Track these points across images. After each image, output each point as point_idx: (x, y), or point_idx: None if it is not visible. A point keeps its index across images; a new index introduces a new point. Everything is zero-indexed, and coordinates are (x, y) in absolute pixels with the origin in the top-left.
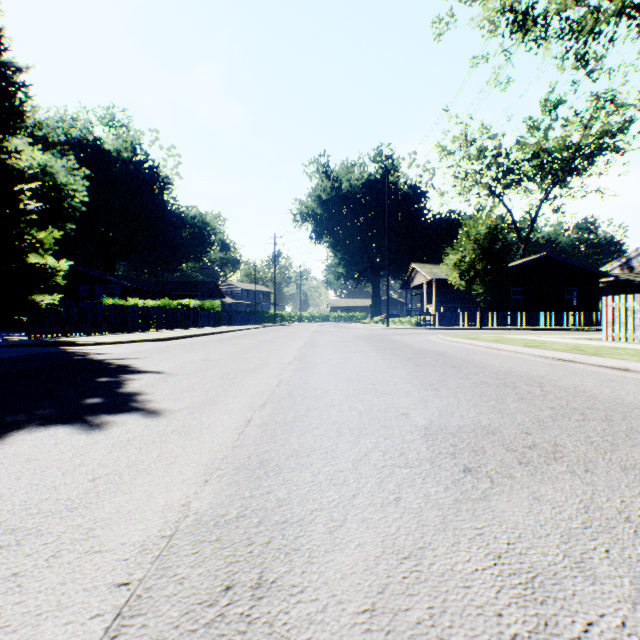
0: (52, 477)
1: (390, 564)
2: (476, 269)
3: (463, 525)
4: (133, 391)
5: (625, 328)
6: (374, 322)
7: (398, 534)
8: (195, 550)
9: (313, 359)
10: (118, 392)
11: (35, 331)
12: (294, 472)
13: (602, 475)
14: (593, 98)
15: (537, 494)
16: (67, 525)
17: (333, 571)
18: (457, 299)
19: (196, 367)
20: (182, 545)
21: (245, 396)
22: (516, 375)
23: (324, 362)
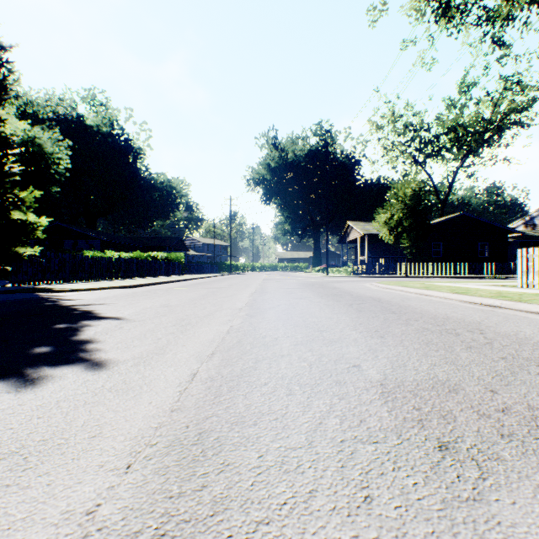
0: None
1: None
2: (403, 226)
3: None
4: (85, 339)
5: (538, 276)
6: (315, 271)
7: None
8: None
9: (263, 305)
10: (70, 340)
11: (19, 279)
12: (237, 451)
13: None
14: (502, 80)
15: None
16: None
17: None
18: (386, 252)
19: (154, 313)
20: None
21: (195, 344)
22: (454, 321)
23: (273, 308)
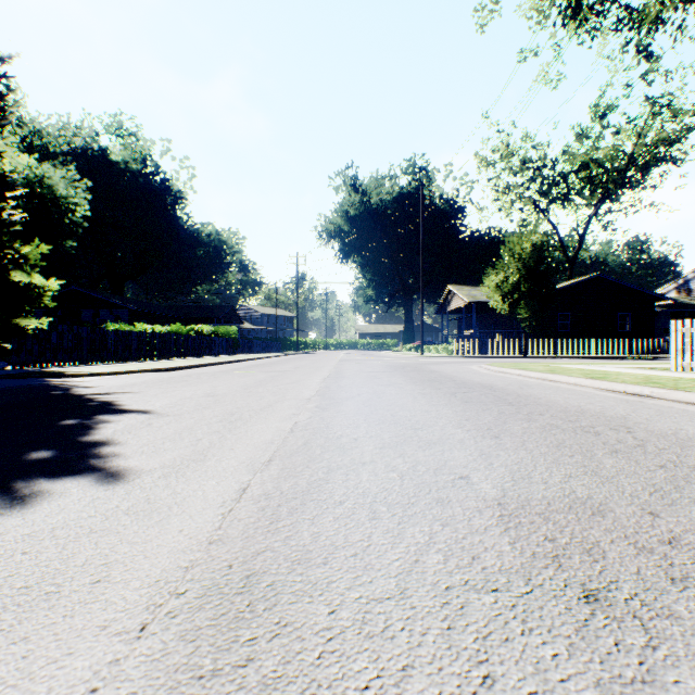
0: None
1: None
2: (520, 291)
3: None
4: (101, 440)
5: None
6: (407, 350)
7: None
8: None
9: (338, 394)
10: (80, 441)
11: (21, 360)
12: (299, 603)
13: None
14: (648, 103)
15: None
16: None
17: None
18: (498, 324)
19: (194, 405)
20: None
21: (246, 447)
22: (591, 415)
23: (351, 398)
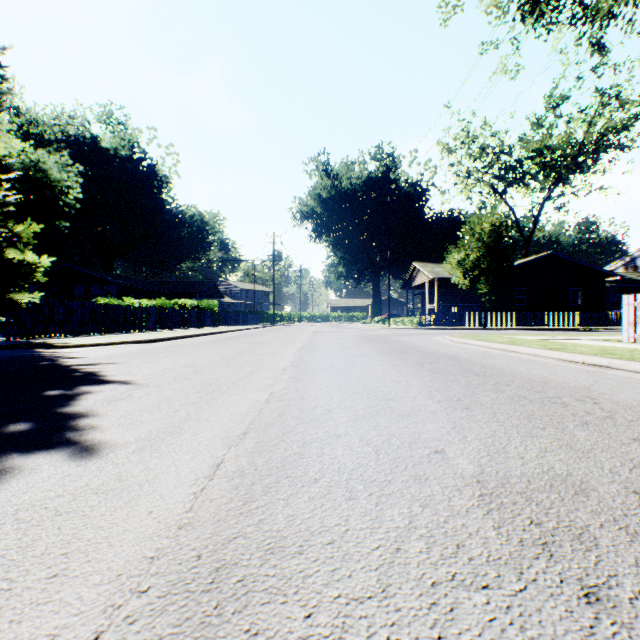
0: None
1: None
2: (480, 268)
3: None
4: (80, 411)
5: None
6: (375, 322)
7: None
8: None
9: (312, 364)
10: (59, 413)
11: (15, 332)
12: (272, 605)
13: None
14: (598, 94)
15: None
16: None
17: None
18: (459, 299)
19: (174, 375)
20: None
21: (222, 419)
22: (555, 386)
23: (325, 368)
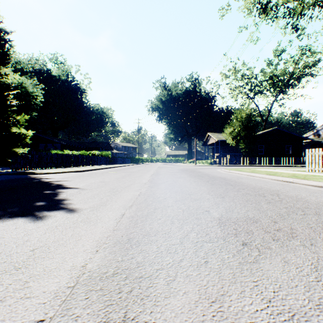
0: (10, 248)
1: (204, 306)
2: (240, 135)
3: (246, 279)
4: (62, 198)
5: (318, 165)
6: (189, 162)
7: (208, 285)
8: (87, 296)
9: (158, 181)
10: (54, 199)
11: (15, 167)
12: (147, 245)
13: (321, 247)
14: (300, 49)
15: (286, 259)
16: (13, 279)
17: (169, 311)
18: (231, 151)
19: (97, 185)
20: (79, 293)
21: (121, 201)
22: (264, 189)
23: (163, 183)
